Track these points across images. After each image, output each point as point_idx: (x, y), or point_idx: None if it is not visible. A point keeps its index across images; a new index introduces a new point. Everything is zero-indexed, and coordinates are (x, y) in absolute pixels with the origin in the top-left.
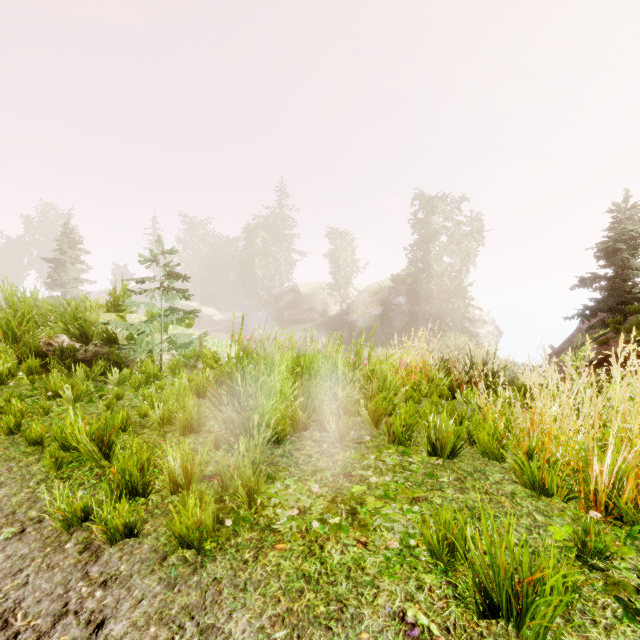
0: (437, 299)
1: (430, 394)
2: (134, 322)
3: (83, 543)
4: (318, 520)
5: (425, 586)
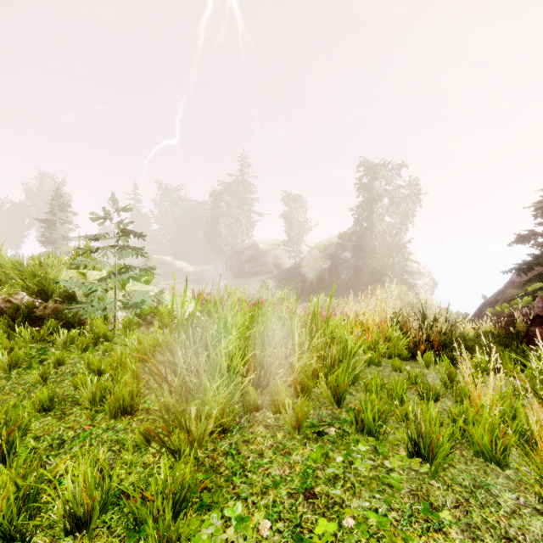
0: (379, 254)
1: (388, 354)
2: (95, 278)
3: None
4: None
5: None
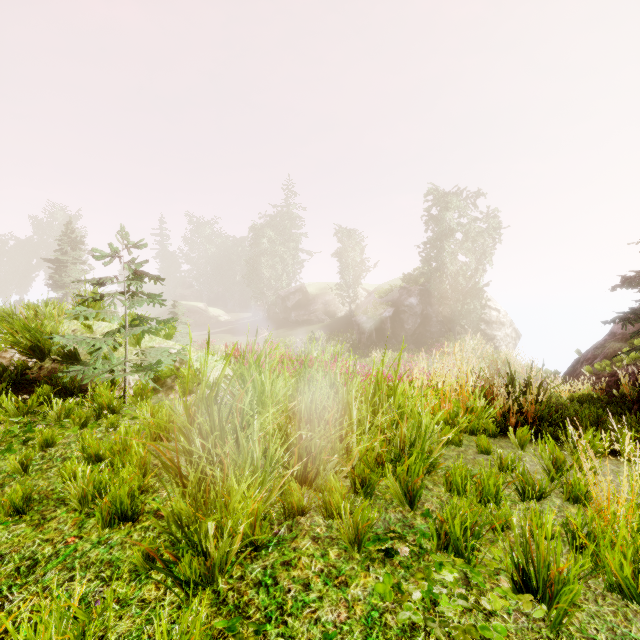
0: (451, 300)
1: (470, 429)
2: (103, 332)
3: None
4: None
5: None
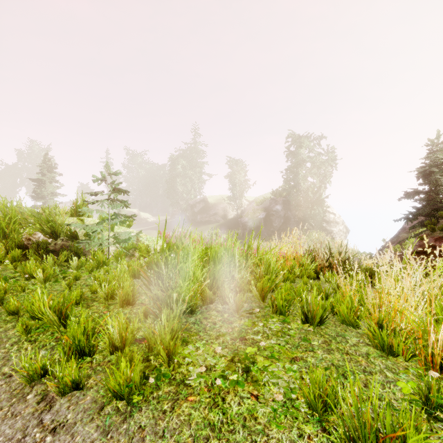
0: (304, 207)
1: (301, 275)
2: (90, 223)
3: (41, 394)
4: (220, 376)
5: (305, 434)
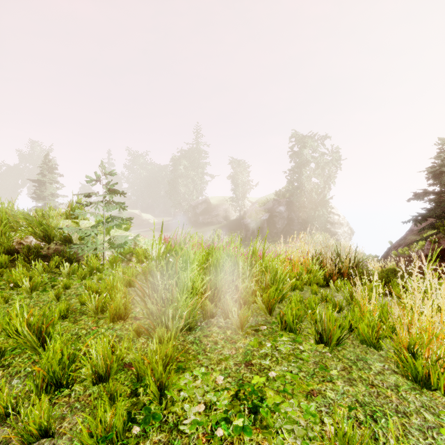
0: (308, 208)
1: (309, 282)
2: (85, 226)
3: (1, 443)
4: (222, 419)
5: None
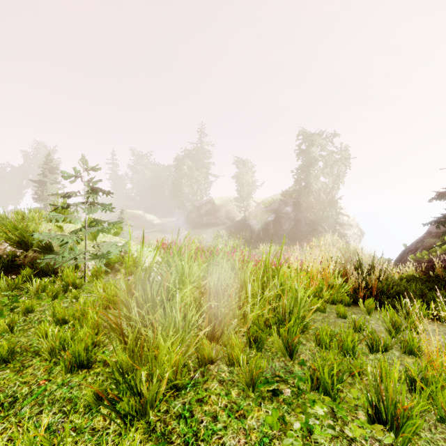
0: (315, 209)
1: (331, 300)
2: (70, 231)
3: None
4: None
5: None
